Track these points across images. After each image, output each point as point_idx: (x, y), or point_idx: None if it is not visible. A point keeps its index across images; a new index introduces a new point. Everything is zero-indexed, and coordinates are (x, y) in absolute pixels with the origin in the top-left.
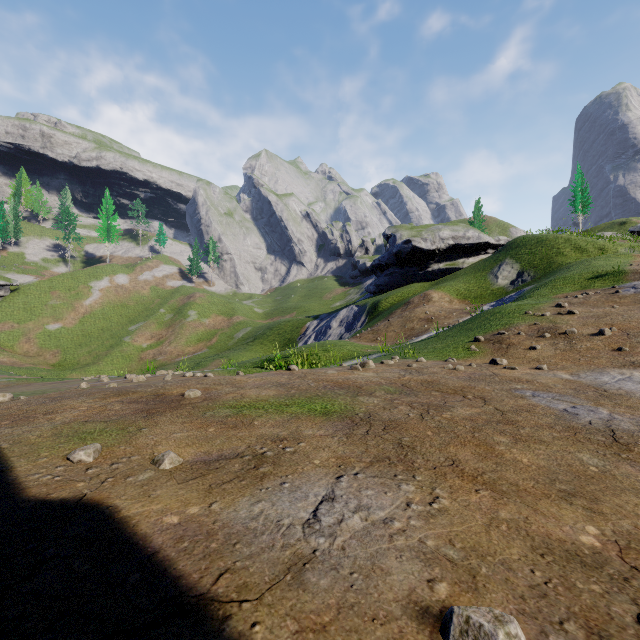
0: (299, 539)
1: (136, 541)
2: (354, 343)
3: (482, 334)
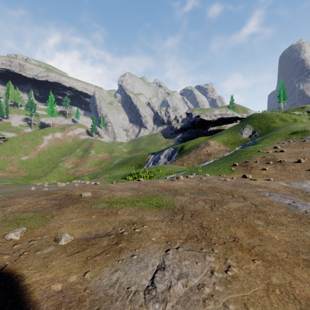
0: (141, 305)
1: (28, 307)
2: (172, 166)
3: (237, 162)
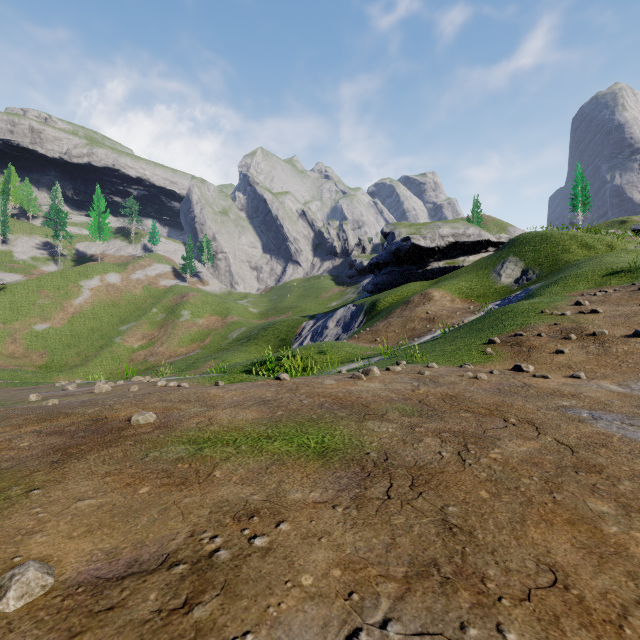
0: None
1: None
2: (352, 344)
3: (496, 335)
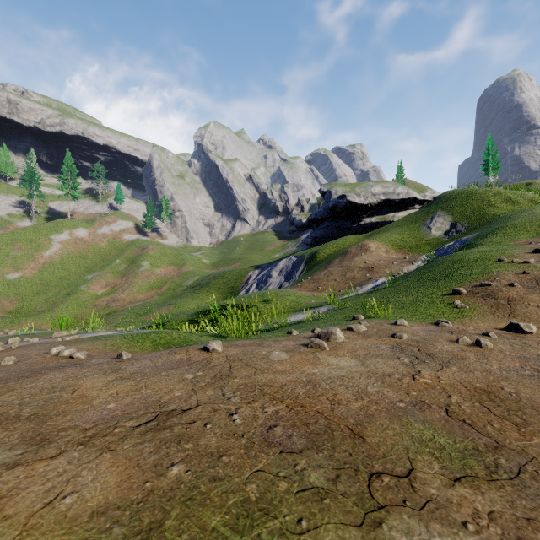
0: None
1: None
2: (296, 293)
3: (457, 285)
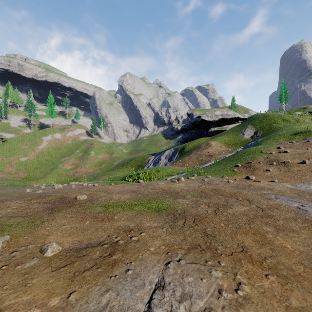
0: None
1: None
2: (172, 167)
3: (239, 163)
